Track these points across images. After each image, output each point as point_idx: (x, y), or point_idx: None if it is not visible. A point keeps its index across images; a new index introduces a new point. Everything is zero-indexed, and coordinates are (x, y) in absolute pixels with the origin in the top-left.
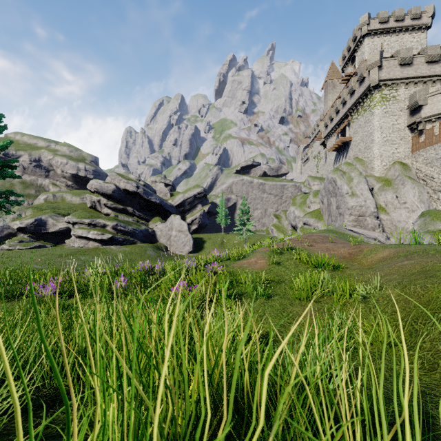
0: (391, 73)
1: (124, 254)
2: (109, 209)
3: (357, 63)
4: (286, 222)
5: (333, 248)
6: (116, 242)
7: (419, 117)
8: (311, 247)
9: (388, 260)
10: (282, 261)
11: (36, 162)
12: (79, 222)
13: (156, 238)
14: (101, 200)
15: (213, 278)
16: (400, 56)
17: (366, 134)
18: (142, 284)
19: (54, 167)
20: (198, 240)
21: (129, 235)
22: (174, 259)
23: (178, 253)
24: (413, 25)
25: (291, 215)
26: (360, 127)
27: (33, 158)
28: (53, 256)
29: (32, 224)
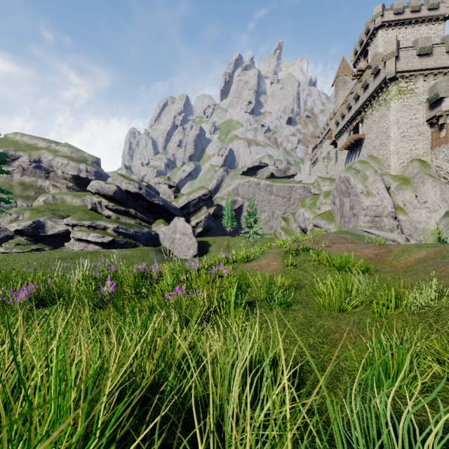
0: (409, 64)
1: (125, 258)
2: (110, 211)
3: (370, 57)
4: (294, 224)
5: (355, 249)
6: (117, 246)
7: (439, 110)
8: (329, 248)
9: (429, 261)
10: (299, 263)
11: (35, 163)
12: (79, 225)
13: (159, 241)
14: (102, 202)
15: (218, 282)
16: (418, 45)
17: (381, 130)
18: (132, 290)
19: (54, 168)
20: (203, 244)
21: (131, 238)
22: (178, 263)
23: (182, 257)
24: (429, 15)
25: (300, 217)
26: (374, 123)
27: (33, 159)
28: (50, 260)
29: (30, 226)
